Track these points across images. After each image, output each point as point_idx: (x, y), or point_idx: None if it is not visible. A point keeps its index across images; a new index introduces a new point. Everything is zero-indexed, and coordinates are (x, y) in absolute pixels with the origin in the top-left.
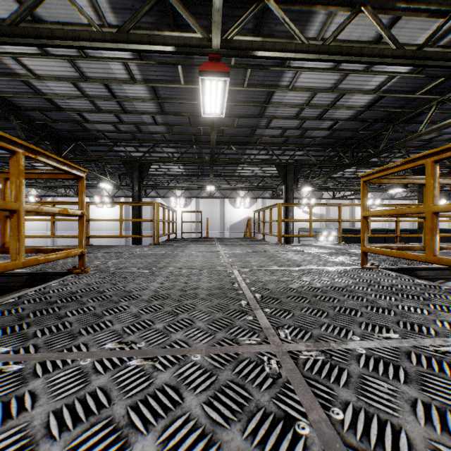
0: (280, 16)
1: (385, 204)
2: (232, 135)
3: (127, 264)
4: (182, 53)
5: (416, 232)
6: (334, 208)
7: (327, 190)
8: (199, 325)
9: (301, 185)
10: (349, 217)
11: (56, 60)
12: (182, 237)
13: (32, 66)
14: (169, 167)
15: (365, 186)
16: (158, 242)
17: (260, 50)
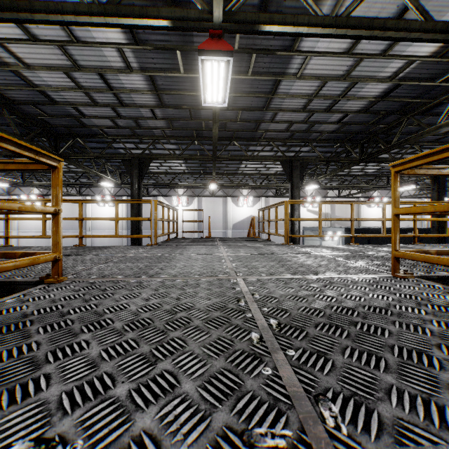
0: None
1: (401, 201)
2: (236, 130)
3: (113, 270)
4: (179, 30)
5: (427, 231)
6: (339, 206)
7: (332, 188)
8: (186, 388)
9: (307, 183)
10: (355, 216)
11: (46, 46)
12: (183, 237)
13: (21, 54)
14: (170, 165)
15: (397, 177)
16: (156, 242)
17: (268, 24)
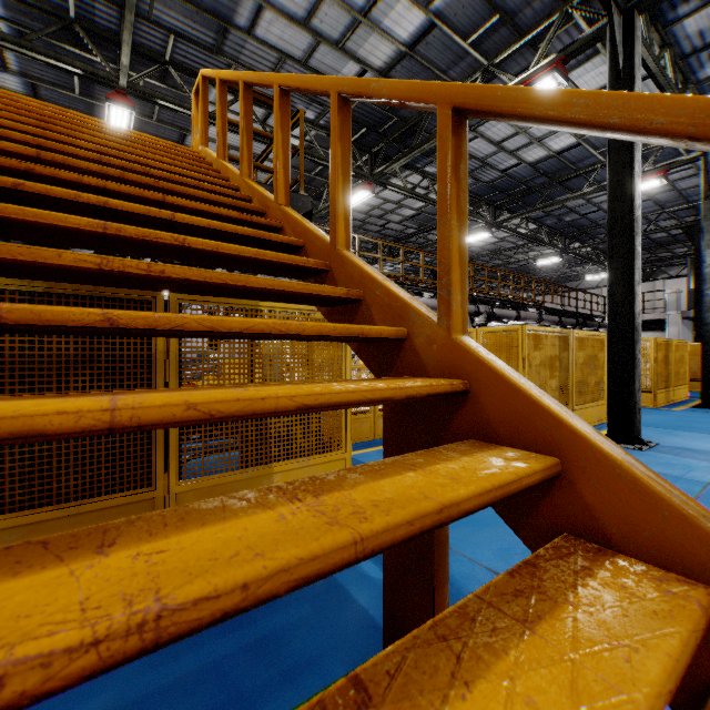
0: (179, 81)
1: None
2: None
3: None
4: (90, 79)
5: None
6: None
7: None
8: None
9: None
10: None
11: None
12: None
13: None
14: None
15: None
16: None
17: (162, 100)
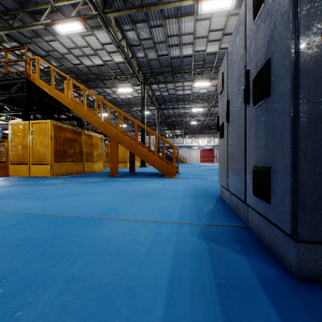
0: (6, 39)
1: None
2: None
3: None
4: None
5: None
6: None
7: None
8: None
9: None
10: None
11: None
12: None
13: None
14: None
15: None
16: None
17: (0, 45)
